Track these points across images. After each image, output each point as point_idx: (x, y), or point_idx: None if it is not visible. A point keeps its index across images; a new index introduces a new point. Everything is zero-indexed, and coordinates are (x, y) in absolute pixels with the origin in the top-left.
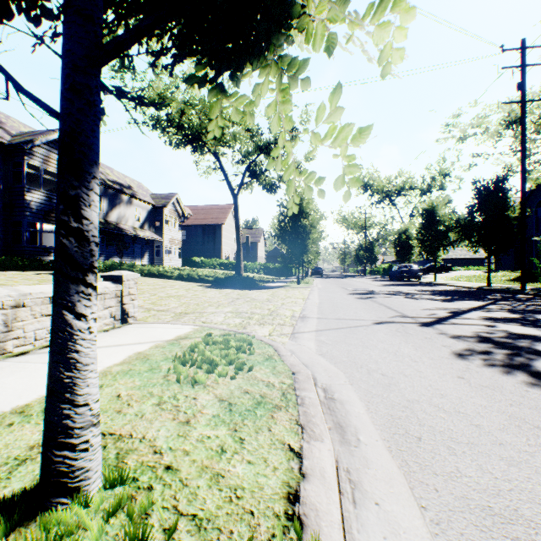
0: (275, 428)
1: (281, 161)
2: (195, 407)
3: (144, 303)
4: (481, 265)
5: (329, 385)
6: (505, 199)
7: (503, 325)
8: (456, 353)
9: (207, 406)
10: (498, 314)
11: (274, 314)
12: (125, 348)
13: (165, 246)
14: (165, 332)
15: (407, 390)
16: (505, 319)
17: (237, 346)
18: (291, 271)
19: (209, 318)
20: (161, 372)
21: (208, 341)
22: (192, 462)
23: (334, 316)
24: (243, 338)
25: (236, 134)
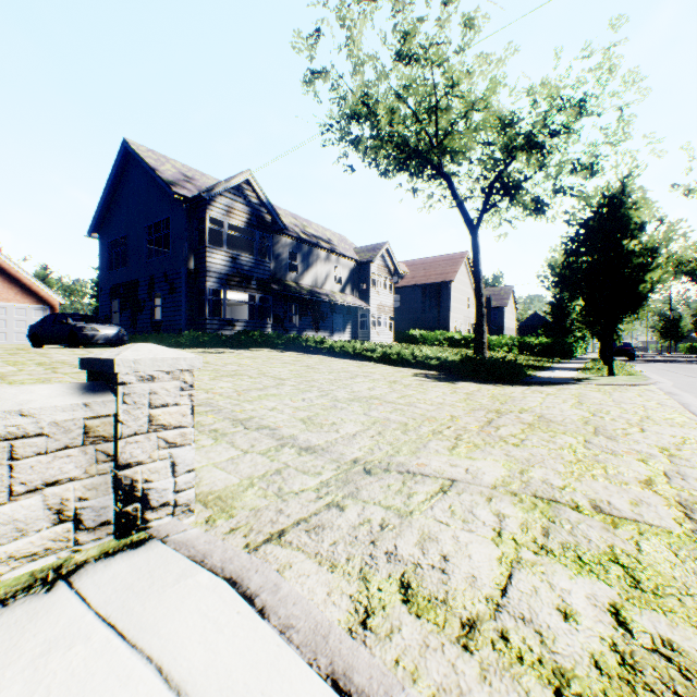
0: None
1: None
2: None
3: (289, 419)
4: None
5: None
6: None
7: None
8: None
9: None
10: None
11: None
12: None
13: (371, 315)
14: None
15: None
16: None
17: None
18: (569, 350)
19: (430, 535)
20: None
21: None
22: None
23: None
24: None
25: (476, 122)
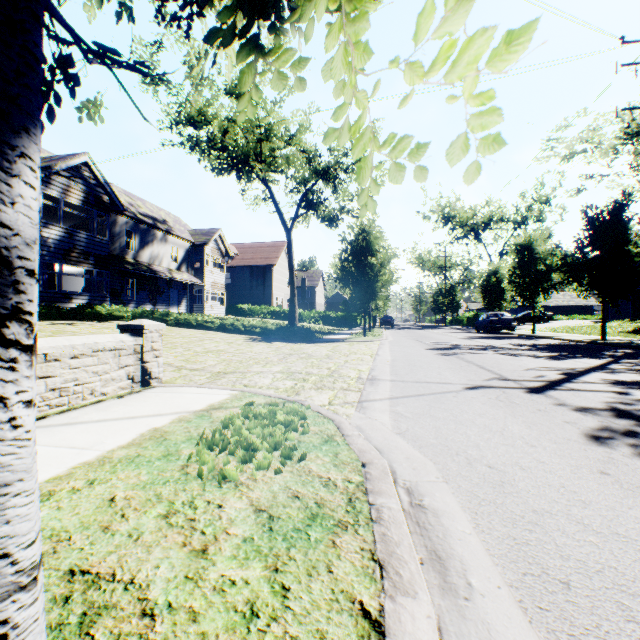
0: (338, 566)
1: (348, 136)
2: (219, 523)
3: (175, 360)
4: (589, 313)
5: (414, 484)
6: (624, 231)
7: (639, 391)
8: (587, 434)
9: (236, 520)
10: (627, 377)
11: (335, 375)
12: (138, 422)
13: (206, 291)
14: (194, 399)
15: (529, 494)
16: (639, 383)
17: (286, 421)
18: (355, 321)
19: (253, 380)
20: (179, 460)
21: (247, 414)
22: (199, 639)
23: (412, 378)
24: (294, 410)
25: (289, 156)
